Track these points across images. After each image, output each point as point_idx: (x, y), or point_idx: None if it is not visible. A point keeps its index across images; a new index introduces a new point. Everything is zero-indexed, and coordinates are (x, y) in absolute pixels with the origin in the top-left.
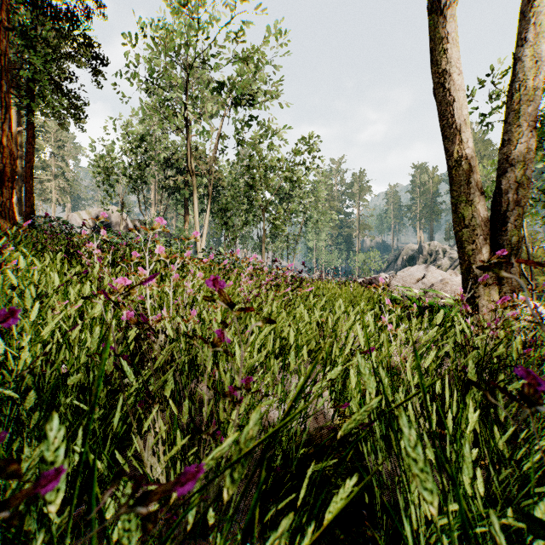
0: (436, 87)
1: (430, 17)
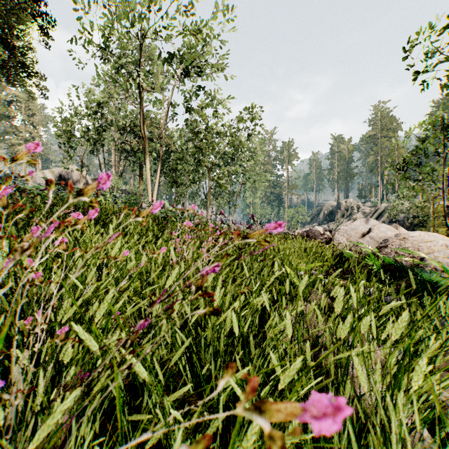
0: None
1: None
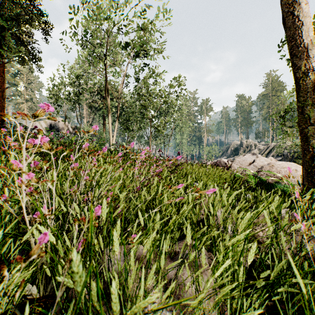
0: (285, 16)
1: None
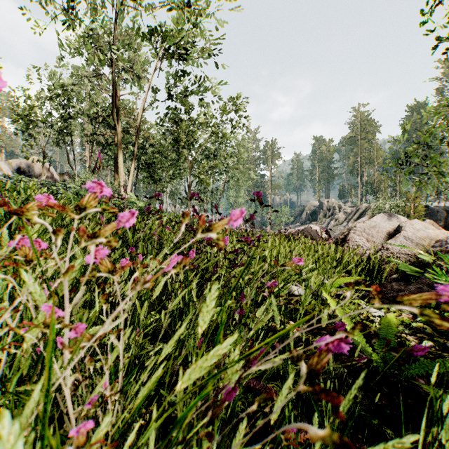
0: None
1: None
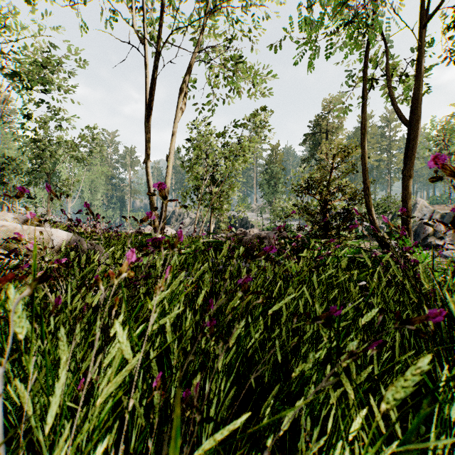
0: (147, 182)
1: (146, 165)
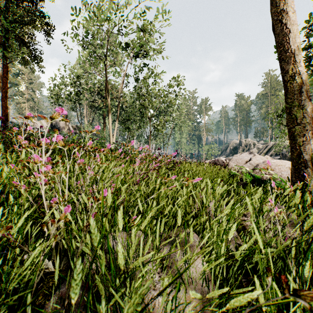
0: (274, 23)
1: None
